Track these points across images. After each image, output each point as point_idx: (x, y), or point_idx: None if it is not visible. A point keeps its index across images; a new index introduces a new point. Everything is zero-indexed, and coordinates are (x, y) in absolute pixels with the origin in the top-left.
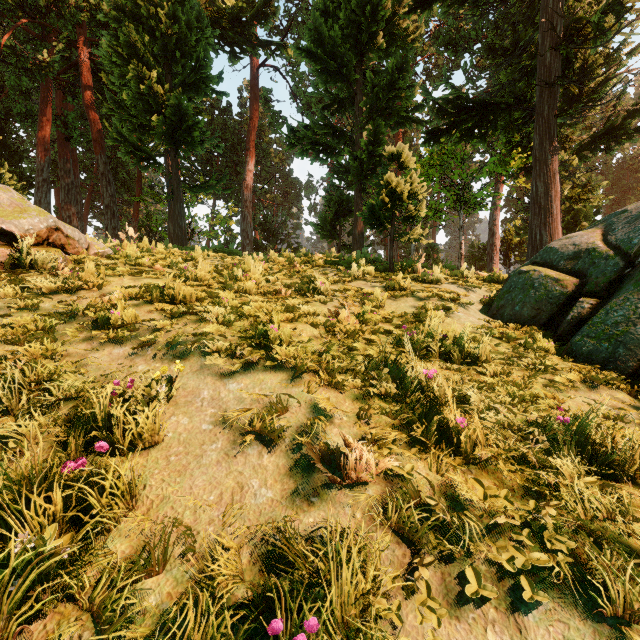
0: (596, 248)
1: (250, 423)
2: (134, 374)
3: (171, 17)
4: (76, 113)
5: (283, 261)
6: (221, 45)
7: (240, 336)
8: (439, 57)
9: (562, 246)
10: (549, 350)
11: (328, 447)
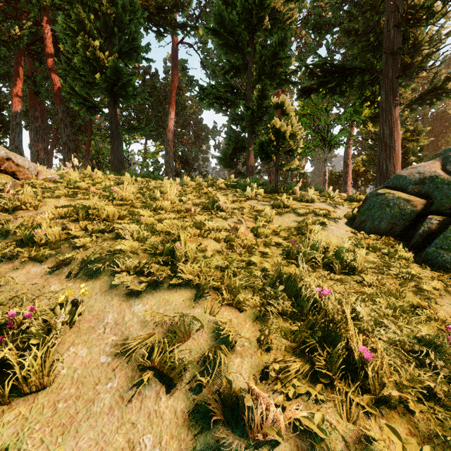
0: (438, 176)
1: (151, 353)
2: (45, 295)
3: (110, 1)
4: (43, 75)
5: (194, 185)
6: (150, 26)
7: (151, 253)
8: (307, 38)
9: (409, 174)
10: (409, 259)
11: (230, 386)
